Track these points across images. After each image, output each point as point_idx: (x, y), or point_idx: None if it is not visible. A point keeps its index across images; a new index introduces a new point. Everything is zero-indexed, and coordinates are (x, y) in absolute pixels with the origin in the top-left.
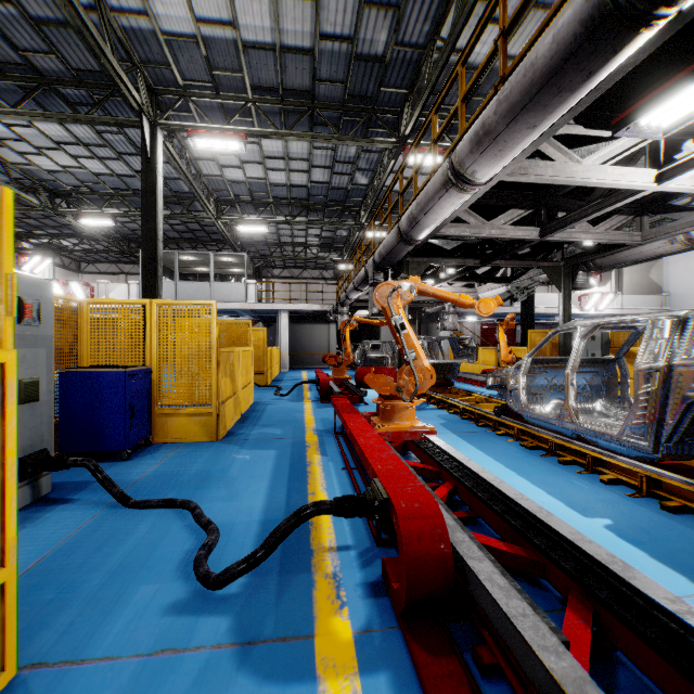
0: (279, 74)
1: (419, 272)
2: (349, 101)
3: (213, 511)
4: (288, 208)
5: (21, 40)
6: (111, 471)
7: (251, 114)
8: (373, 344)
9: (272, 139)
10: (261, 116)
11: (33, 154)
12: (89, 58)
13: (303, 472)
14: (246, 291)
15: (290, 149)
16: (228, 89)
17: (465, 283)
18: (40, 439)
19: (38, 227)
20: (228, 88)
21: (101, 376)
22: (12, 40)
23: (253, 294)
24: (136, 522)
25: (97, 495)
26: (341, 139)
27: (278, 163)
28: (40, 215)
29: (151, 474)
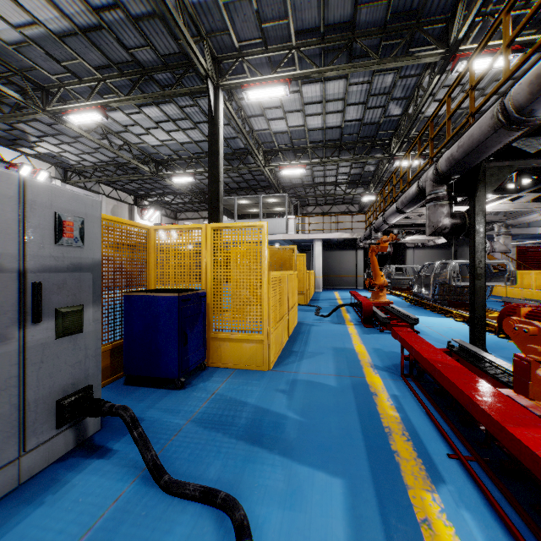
0: (321, 10)
1: (499, 179)
2: (391, 22)
3: (267, 533)
4: (322, 151)
5: (127, 40)
6: (162, 404)
7: (293, 62)
8: (398, 268)
9: (311, 84)
10: (303, 62)
11: (143, 134)
12: (171, 42)
13: (386, 451)
14: (287, 224)
15: (327, 91)
16: (274, 41)
17: (532, 197)
18: (84, 375)
19: (151, 189)
20: (274, 40)
21: (157, 301)
22: (122, 42)
23: (292, 227)
24: (160, 532)
25: (136, 446)
26: (381, 63)
27: (315, 108)
28: (151, 180)
29: (198, 417)
